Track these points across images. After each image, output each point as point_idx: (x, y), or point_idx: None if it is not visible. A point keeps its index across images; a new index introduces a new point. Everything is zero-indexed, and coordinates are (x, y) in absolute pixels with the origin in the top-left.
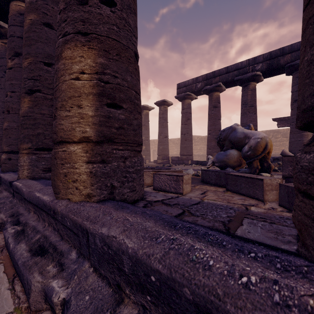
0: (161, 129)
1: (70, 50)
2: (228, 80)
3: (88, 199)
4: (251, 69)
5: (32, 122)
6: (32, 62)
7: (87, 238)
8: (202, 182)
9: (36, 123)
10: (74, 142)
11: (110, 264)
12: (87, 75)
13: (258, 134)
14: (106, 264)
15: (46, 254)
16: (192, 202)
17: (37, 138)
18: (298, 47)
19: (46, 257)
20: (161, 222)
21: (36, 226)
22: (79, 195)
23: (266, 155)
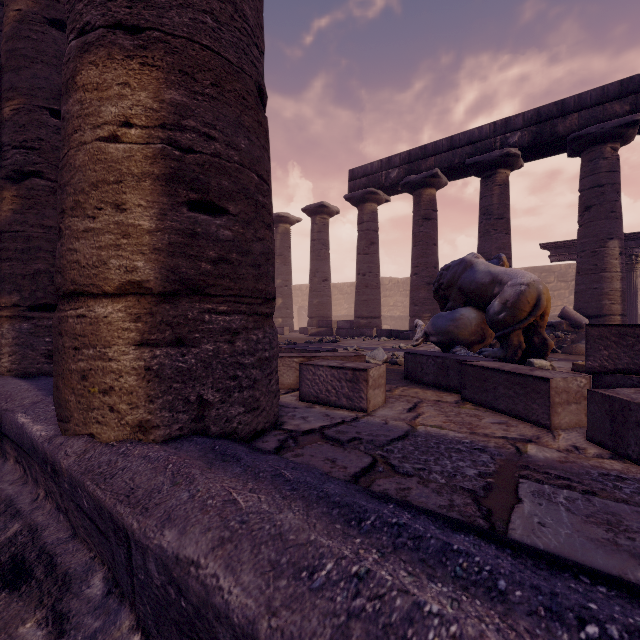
0: (316, 263)
1: (97, 69)
2: (454, 164)
3: (140, 436)
4: (499, 143)
5: (21, 246)
6: (22, 108)
7: (126, 550)
8: (407, 379)
9: (31, 249)
10: (106, 294)
11: (183, 633)
12: (138, 130)
13: (521, 275)
14: (175, 631)
15: (27, 584)
16: (391, 433)
17: (33, 283)
18: (592, 100)
19: (24, 594)
20: (323, 506)
21: (14, 499)
22: (118, 426)
23: (538, 321)
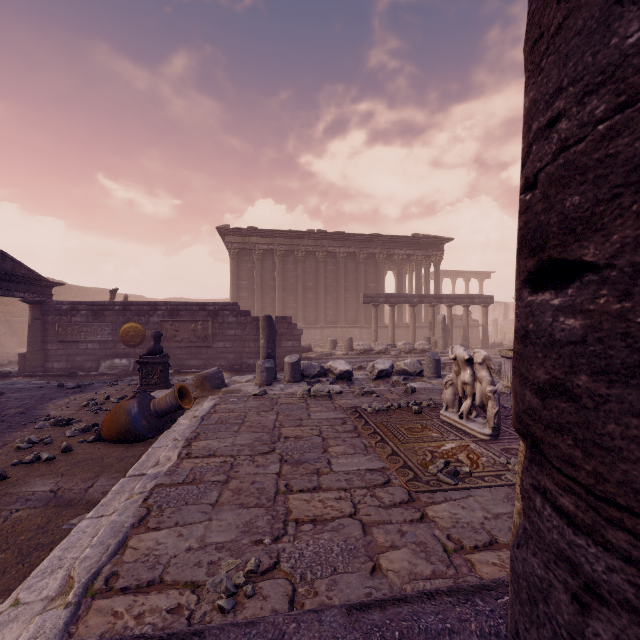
0: None
1: None
2: None
3: None
4: None
5: None
6: None
7: None
8: None
9: None
10: None
11: None
12: None
13: None
14: None
15: None
16: None
17: None
18: None
19: None
20: None
21: None
22: None
23: None
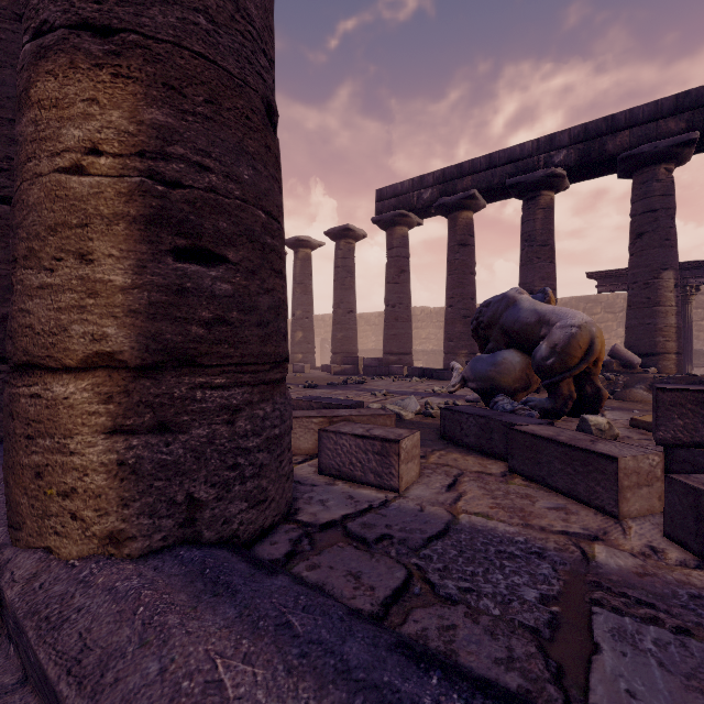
0: (340, 293)
1: (56, 80)
2: (493, 184)
3: (111, 550)
4: (543, 162)
5: None
6: None
7: None
8: (444, 439)
9: None
10: (68, 368)
11: None
12: (108, 159)
13: (572, 315)
14: None
15: None
16: (428, 527)
17: (1, 330)
18: (645, 116)
19: None
20: (342, 687)
21: None
22: (82, 538)
23: (591, 367)
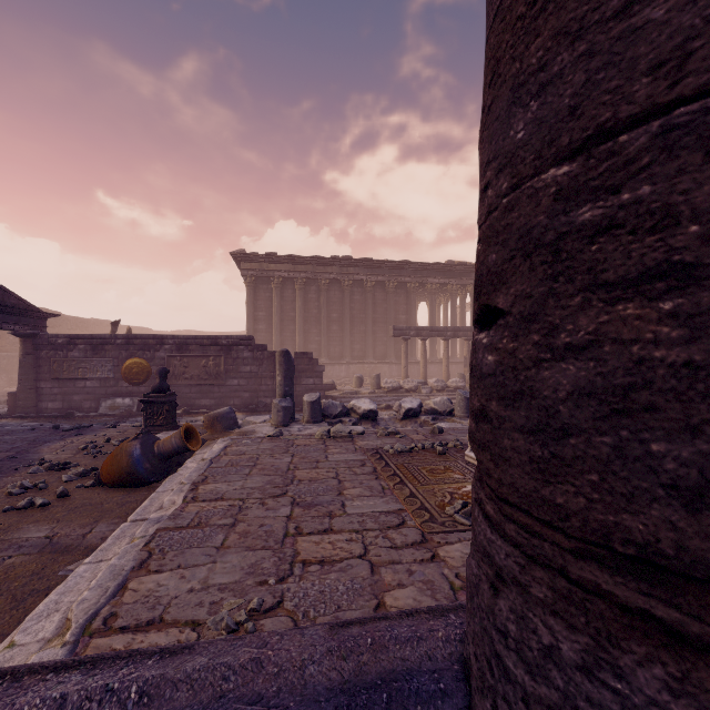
0: None
1: None
2: None
3: None
4: None
5: None
6: None
7: None
8: None
9: None
10: None
11: None
12: None
13: None
14: None
15: None
16: None
17: None
18: None
19: None
20: None
21: None
22: None
23: None
